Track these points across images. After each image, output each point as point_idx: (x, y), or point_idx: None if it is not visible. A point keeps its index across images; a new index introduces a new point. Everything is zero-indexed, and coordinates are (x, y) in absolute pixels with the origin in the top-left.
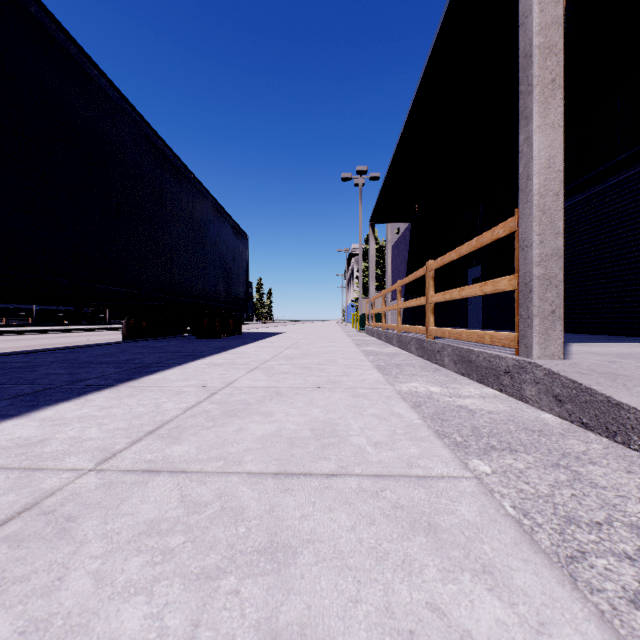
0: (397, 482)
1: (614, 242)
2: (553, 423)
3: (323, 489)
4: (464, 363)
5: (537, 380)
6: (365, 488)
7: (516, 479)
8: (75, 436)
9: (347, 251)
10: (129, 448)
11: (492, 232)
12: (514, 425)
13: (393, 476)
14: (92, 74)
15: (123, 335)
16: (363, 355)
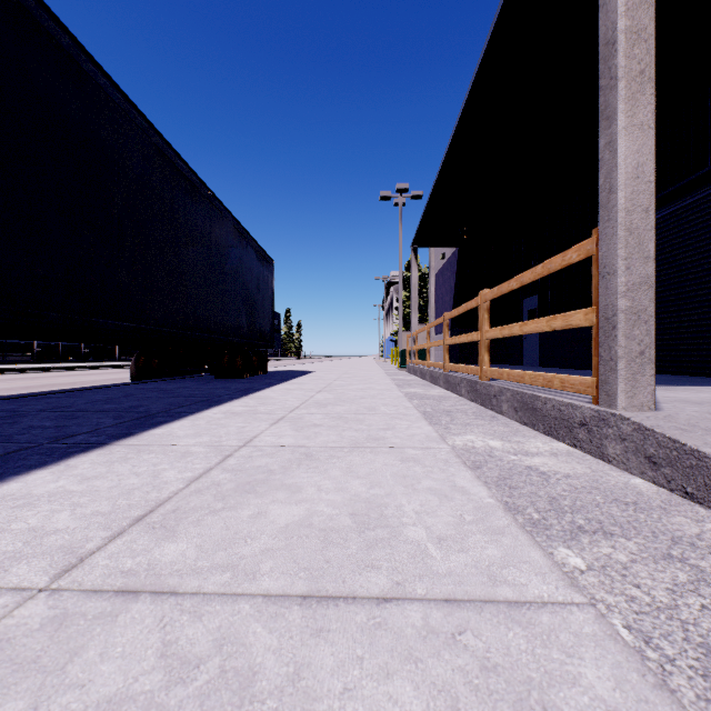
0: (480, 614)
1: (694, 269)
2: (648, 492)
3: (373, 629)
4: (527, 411)
5: (623, 436)
6: (435, 627)
7: (621, 579)
8: (36, 526)
9: (385, 279)
10: (104, 548)
11: (563, 256)
12: (600, 495)
13: (472, 602)
14: (88, 70)
15: (131, 375)
16: (408, 401)
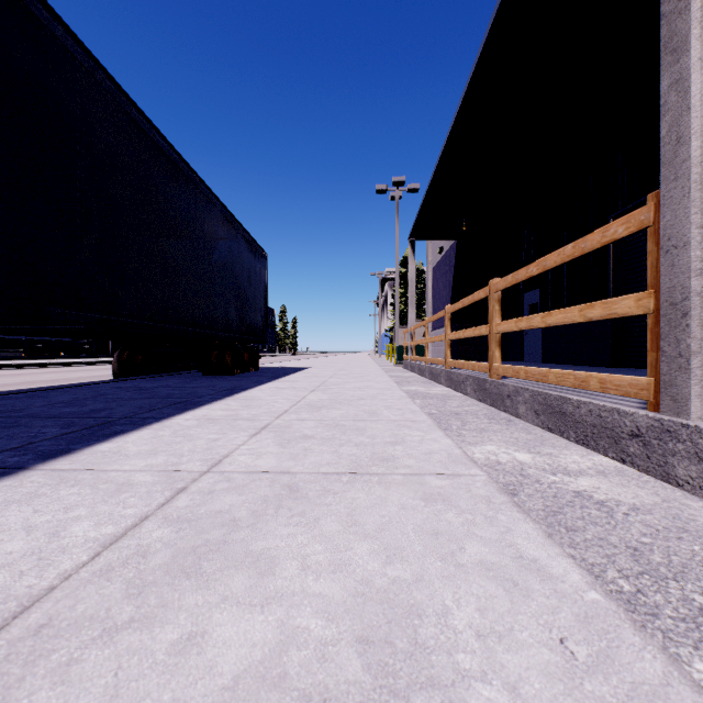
0: None
1: None
2: None
3: None
4: (552, 415)
5: (702, 454)
6: None
7: None
8: None
9: (381, 275)
10: None
11: (603, 232)
12: (698, 543)
13: None
14: (40, 15)
15: (114, 372)
16: (413, 402)
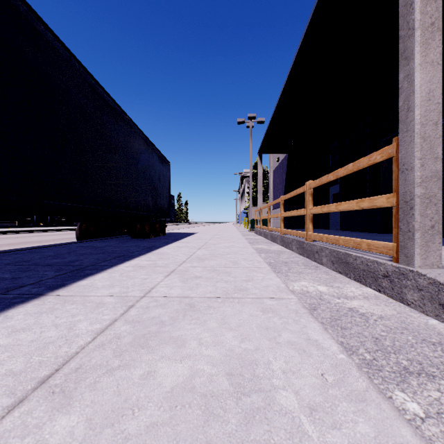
0: None
1: None
2: None
3: None
4: (341, 264)
5: (420, 287)
6: None
7: None
8: None
9: (241, 174)
10: None
11: (369, 158)
12: (411, 335)
13: None
14: (40, 29)
15: (77, 236)
16: (259, 256)
